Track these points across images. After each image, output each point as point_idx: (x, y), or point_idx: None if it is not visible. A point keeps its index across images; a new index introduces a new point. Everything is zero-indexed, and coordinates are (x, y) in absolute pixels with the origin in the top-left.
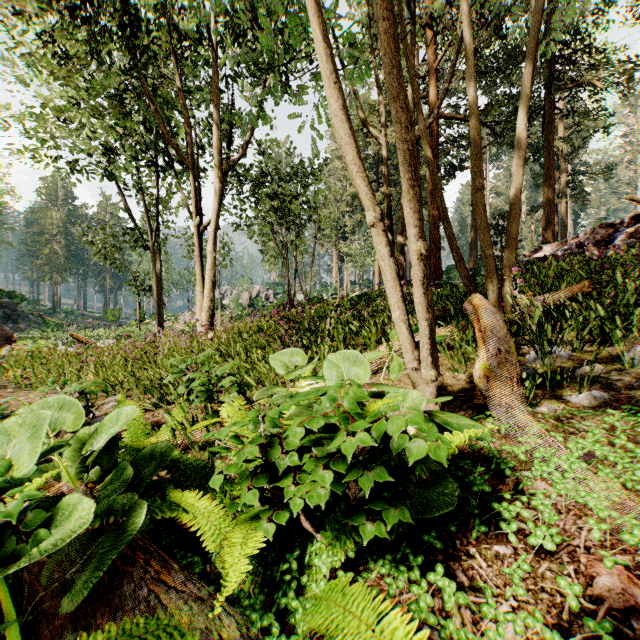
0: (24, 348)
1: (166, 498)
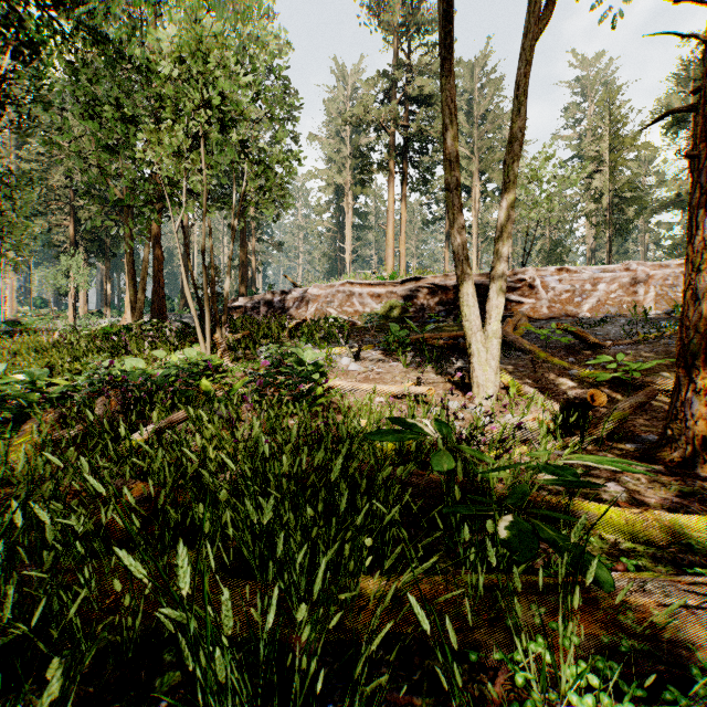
0: None
1: None
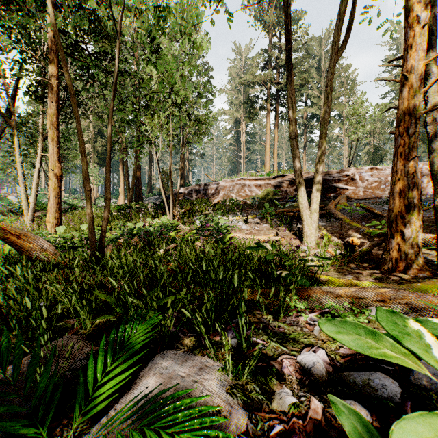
0: None
1: None
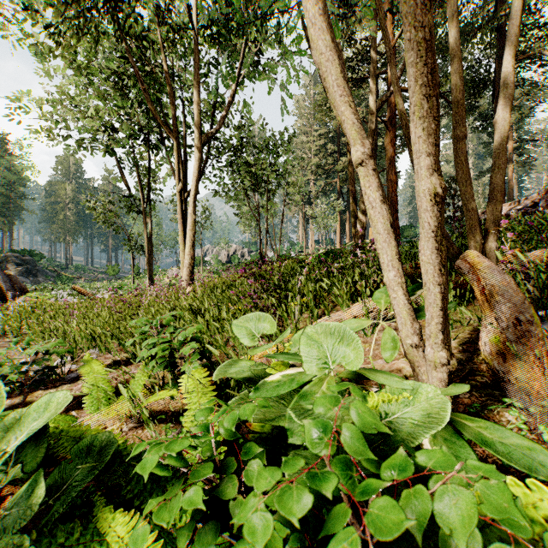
0: (29, 300)
1: (90, 522)
